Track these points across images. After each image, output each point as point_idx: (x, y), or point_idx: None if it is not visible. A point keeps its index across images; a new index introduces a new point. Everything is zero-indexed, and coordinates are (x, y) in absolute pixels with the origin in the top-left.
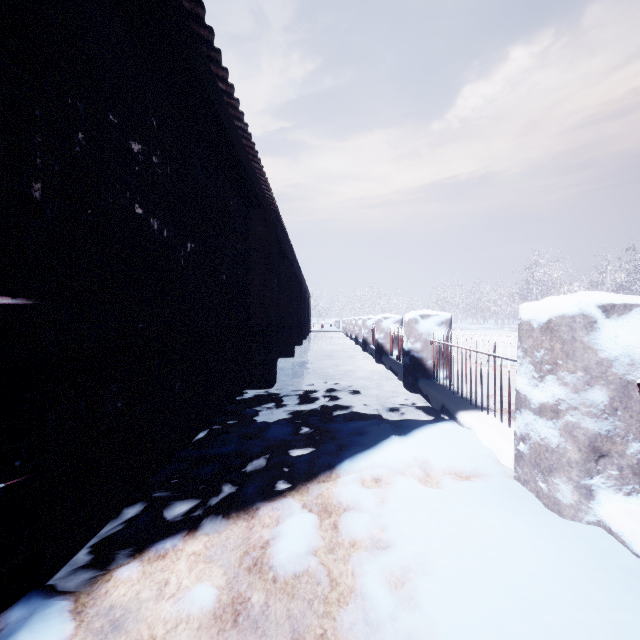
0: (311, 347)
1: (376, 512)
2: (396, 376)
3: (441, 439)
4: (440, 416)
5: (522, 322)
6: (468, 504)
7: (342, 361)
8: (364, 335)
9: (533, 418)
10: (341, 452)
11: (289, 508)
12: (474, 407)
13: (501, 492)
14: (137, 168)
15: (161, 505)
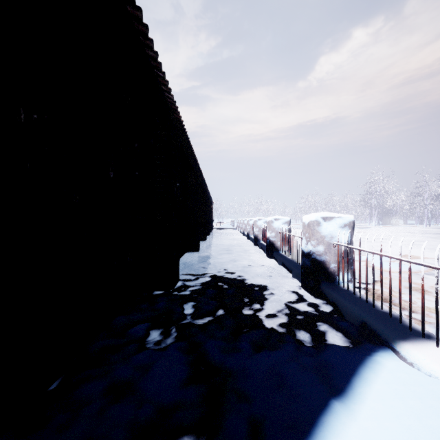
0: (213, 242)
1: None
2: (290, 273)
3: (412, 414)
4: (364, 339)
5: None
6: None
7: (238, 255)
8: (255, 233)
9: None
10: None
11: None
12: (413, 333)
13: None
14: None
15: None
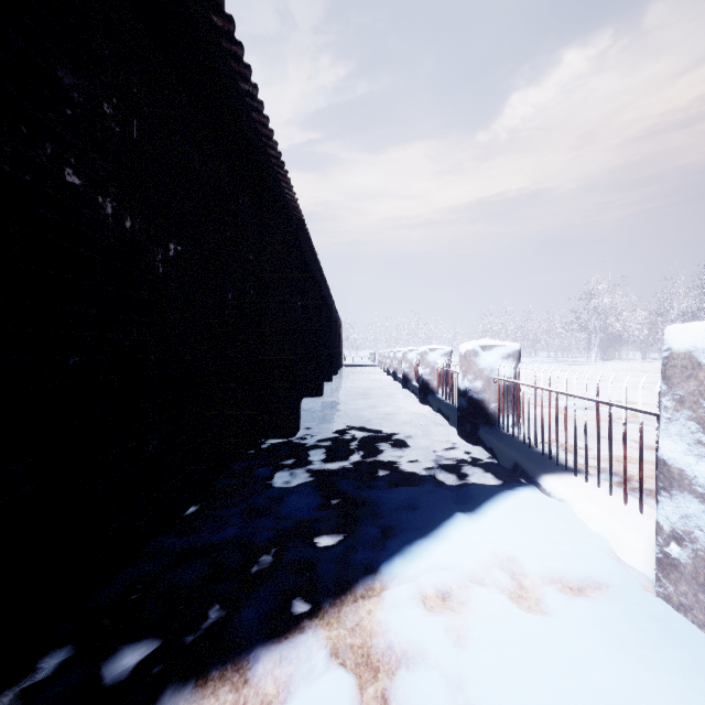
0: (343, 384)
1: (452, 671)
2: (447, 421)
3: (527, 520)
4: (514, 479)
5: (673, 354)
6: (609, 661)
7: (380, 401)
8: (405, 370)
9: (701, 509)
10: (387, 541)
11: (308, 660)
12: (561, 468)
13: (649, 627)
14: (69, 111)
15: (100, 651)
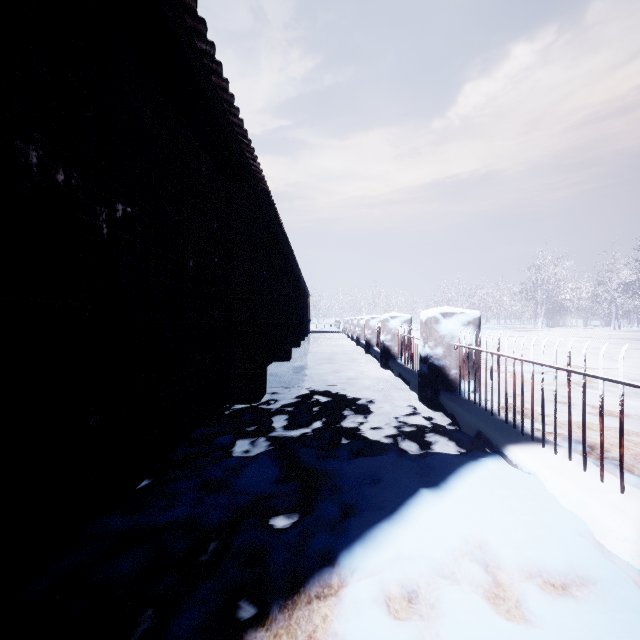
0: (309, 349)
1: None
2: (407, 385)
3: (497, 498)
4: (477, 448)
5: None
6: None
7: (343, 365)
8: (367, 336)
9: None
10: (346, 523)
11: None
12: (526, 438)
13: None
14: None
15: None
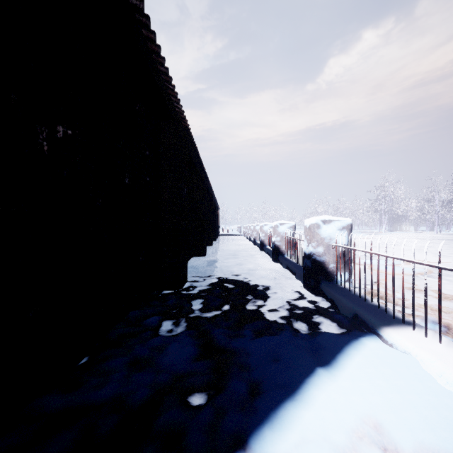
0: (219, 247)
1: None
2: (293, 275)
3: (382, 377)
4: (355, 328)
5: None
6: None
7: (244, 260)
8: (261, 238)
9: None
10: (254, 402)
11: None
12: (396, 320)
13: None
14: None
15: None
